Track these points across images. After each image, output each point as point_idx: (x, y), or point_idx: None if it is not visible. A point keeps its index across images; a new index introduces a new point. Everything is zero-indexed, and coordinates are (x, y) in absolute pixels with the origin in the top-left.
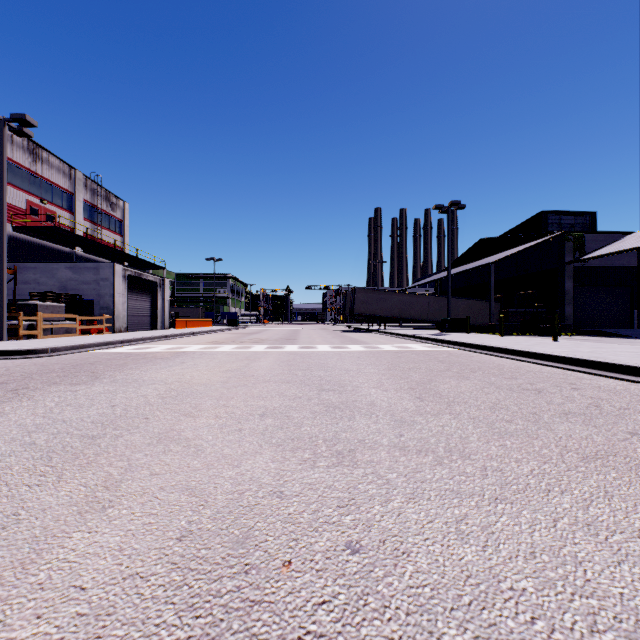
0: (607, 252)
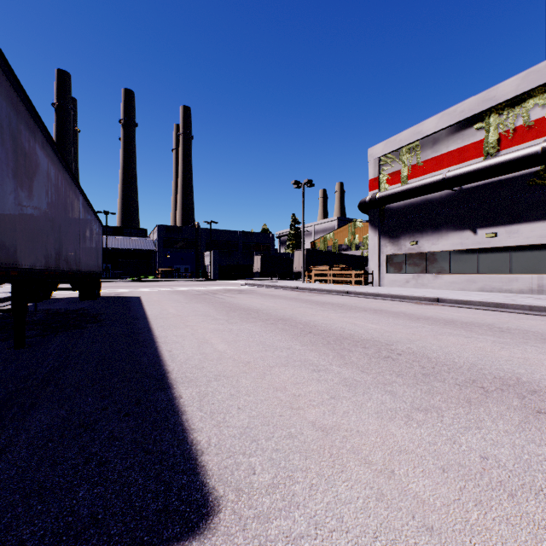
0: None
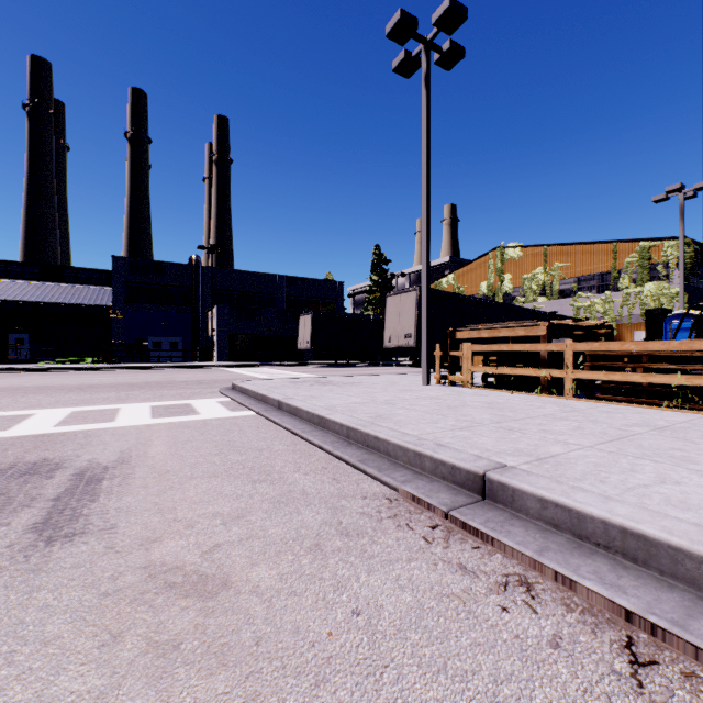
0: None
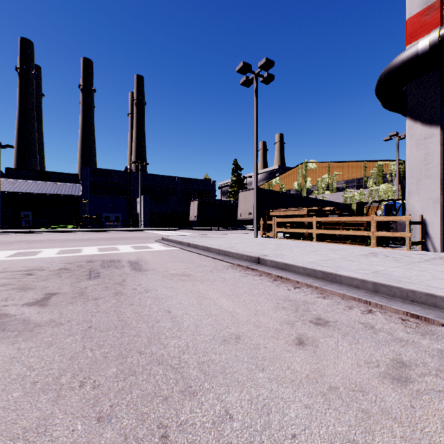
0: None
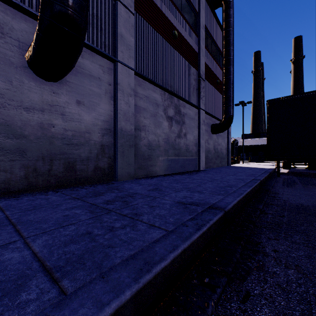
0: (244, 145)
